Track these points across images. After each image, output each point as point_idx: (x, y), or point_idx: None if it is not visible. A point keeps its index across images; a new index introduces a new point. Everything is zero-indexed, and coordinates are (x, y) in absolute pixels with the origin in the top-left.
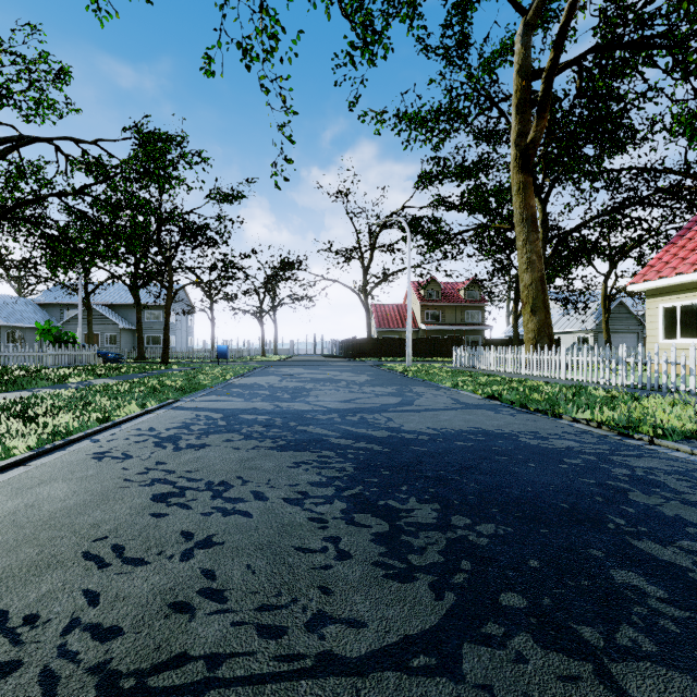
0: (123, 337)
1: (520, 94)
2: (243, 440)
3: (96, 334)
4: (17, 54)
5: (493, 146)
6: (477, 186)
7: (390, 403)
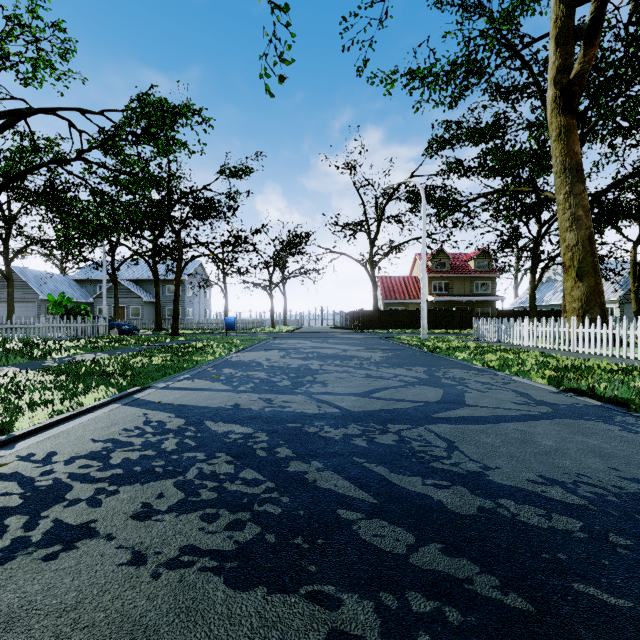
0: (147, 309)
1: (560, 22)
2: (173, 513)
3: (123, 307)
4: (23, 24)
5: (512, 104)
6: (497, 144)
7: (430, 400)
